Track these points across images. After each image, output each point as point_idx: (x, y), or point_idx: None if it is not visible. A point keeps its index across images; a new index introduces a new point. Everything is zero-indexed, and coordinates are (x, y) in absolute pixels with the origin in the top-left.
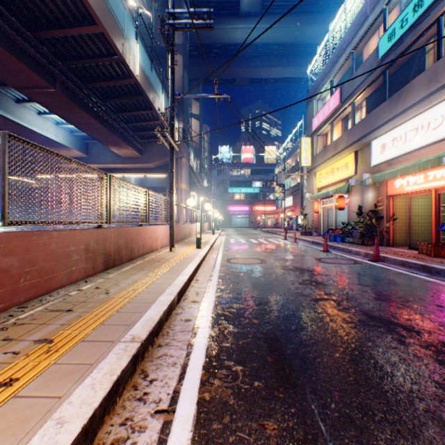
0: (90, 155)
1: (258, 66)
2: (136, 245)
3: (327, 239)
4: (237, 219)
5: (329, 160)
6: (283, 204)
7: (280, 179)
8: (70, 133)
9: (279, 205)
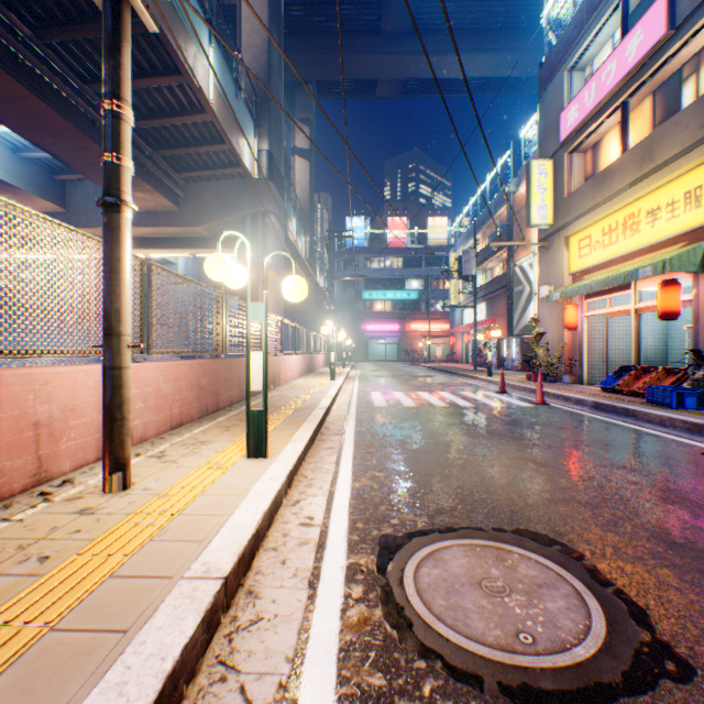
0: (70, 208)
1: (421, 51)
2: None
3: (626, 395)
4: (378, 346)
5: (619, 195)
6: (465, 319)
7: (468, 265)
8: (12, 153)
9: (457, 320)
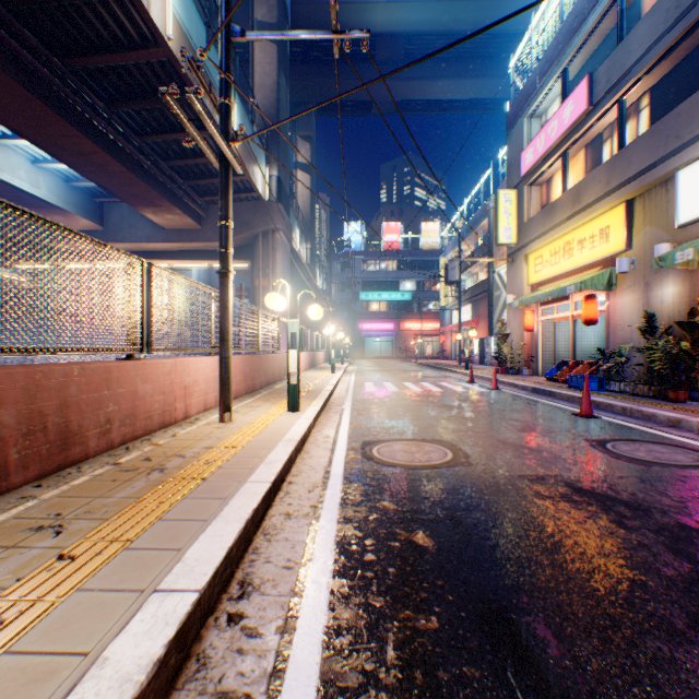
0: (108, 226)
1: (412, 77)
2: (93, 416)
3: (560, 383)
4: (374, 344)
5: (560, 226)
6: (453, 319)
7: (452, 272)
8: (65, 183)
9: (447, 320)
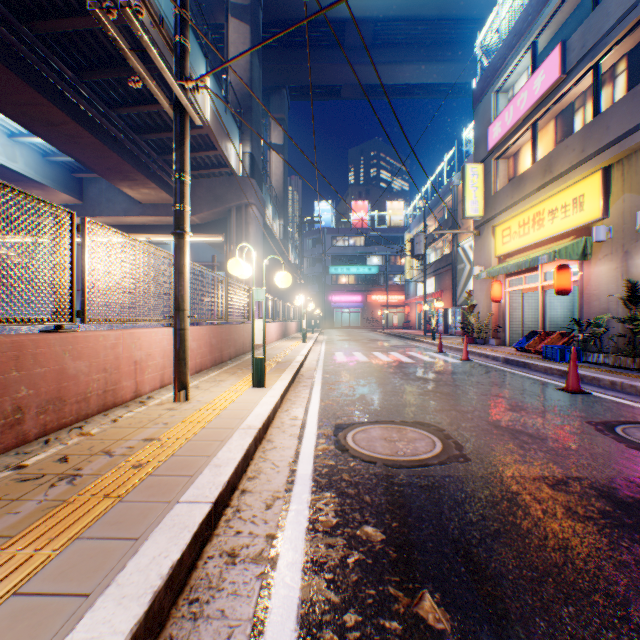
0: (86, 200)
1: (379, 62)
2: None
3: (531, 354)
4: (343, 315)
5: (530, 197)
6: (418, 291)
7: (418, 246)
8: (42, 157)
9: (412, 292)
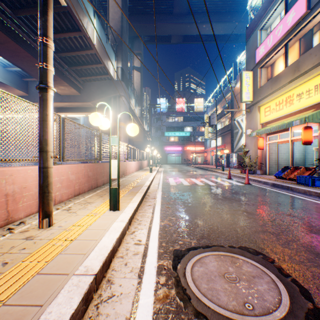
0: (30, 93)
1: (191, 22)
2: None
3: (287, 180)
4: (172, 157)
5: (284, 87)
6: (211, 144)
7: (213, 120)
8: (3, 68)
9: (208, 145)
